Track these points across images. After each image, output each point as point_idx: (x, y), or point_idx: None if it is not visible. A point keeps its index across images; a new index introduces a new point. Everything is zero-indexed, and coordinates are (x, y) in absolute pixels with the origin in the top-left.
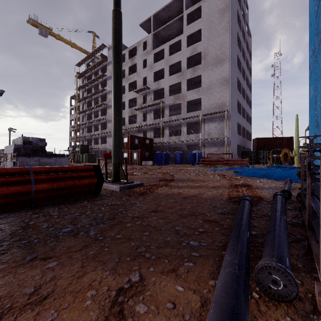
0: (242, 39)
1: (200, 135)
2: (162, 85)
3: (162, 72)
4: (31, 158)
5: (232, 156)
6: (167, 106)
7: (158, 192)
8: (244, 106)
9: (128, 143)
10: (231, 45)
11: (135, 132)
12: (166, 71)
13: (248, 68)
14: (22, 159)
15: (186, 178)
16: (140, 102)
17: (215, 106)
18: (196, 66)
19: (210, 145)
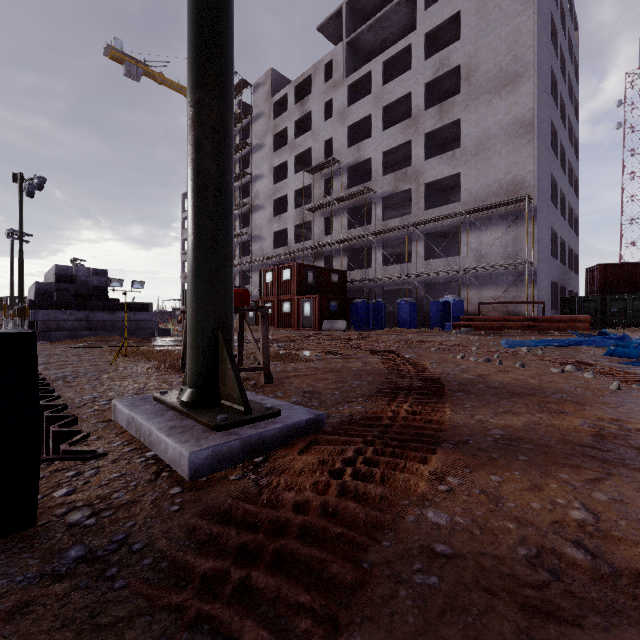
0: (560, 30)
1: (458, 259)
2: (368, 152)
3: (367, 126)
4: (68, 312)
5: (544, 308)
6: (378, 197)
7: (420, 519)
8: (564, 190)
9: (293, 281)
10: (538, 38)
11: (309, 259)
12: (377, 120)
13: (572, 101)
14: (48, 316)
15: (473, 376)
16: (319, 193)
17: (496, 190)
18: (448, 100)
19: (484, 283)
